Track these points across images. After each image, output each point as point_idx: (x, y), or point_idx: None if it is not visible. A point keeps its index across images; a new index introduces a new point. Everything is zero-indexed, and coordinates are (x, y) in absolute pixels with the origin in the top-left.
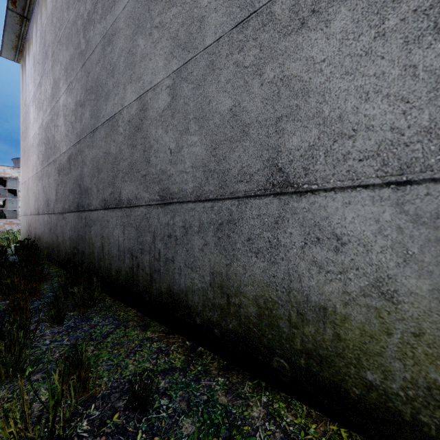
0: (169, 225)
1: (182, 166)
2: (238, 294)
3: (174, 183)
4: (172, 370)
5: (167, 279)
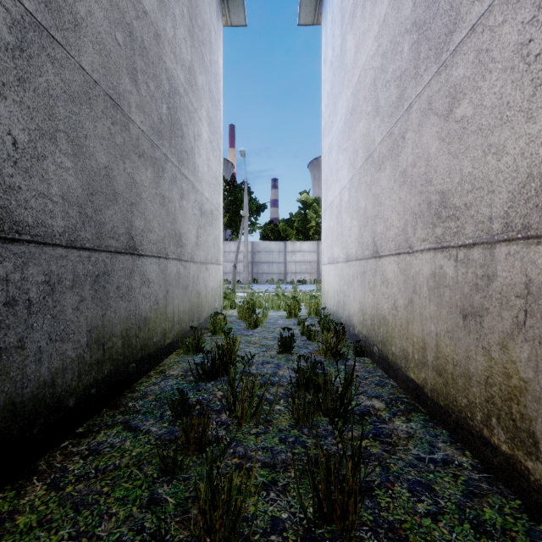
0: (11, 281)
1: (45, 187)
2: (112, 337)
3: (25, 207)
4: (130, 426)
5: (4, 390)
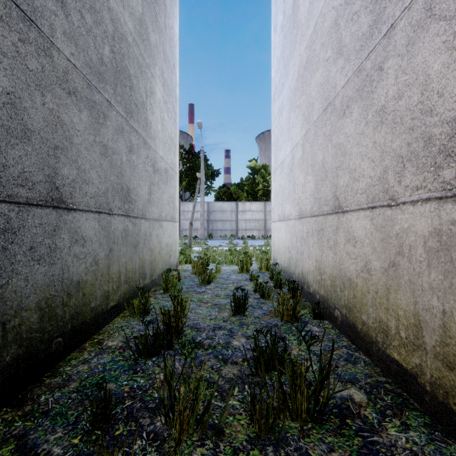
0: None
1: None
2: (20, 312)
3: None
4: (24, 445)
5: None
